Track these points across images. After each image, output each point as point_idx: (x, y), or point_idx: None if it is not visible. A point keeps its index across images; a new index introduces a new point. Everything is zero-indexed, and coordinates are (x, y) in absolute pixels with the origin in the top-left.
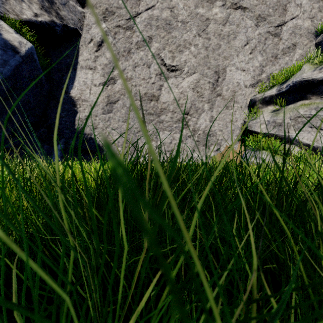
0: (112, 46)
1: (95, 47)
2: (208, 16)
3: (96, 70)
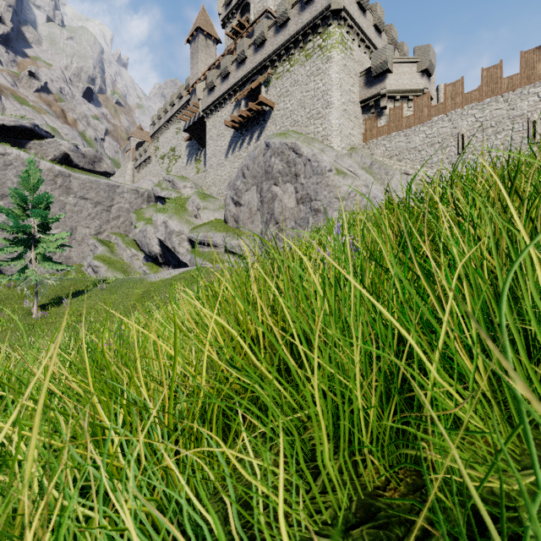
0: None
1: None
2: (66, 202)
3: None
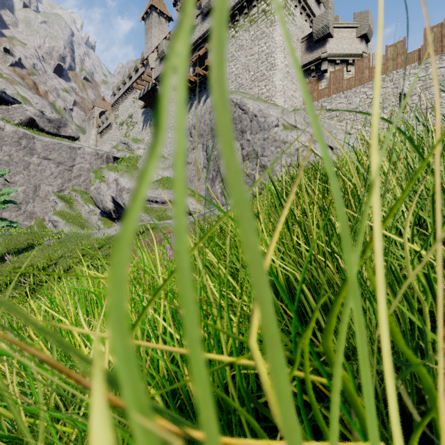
0: None
1: None
2: (30, 161)
3: None
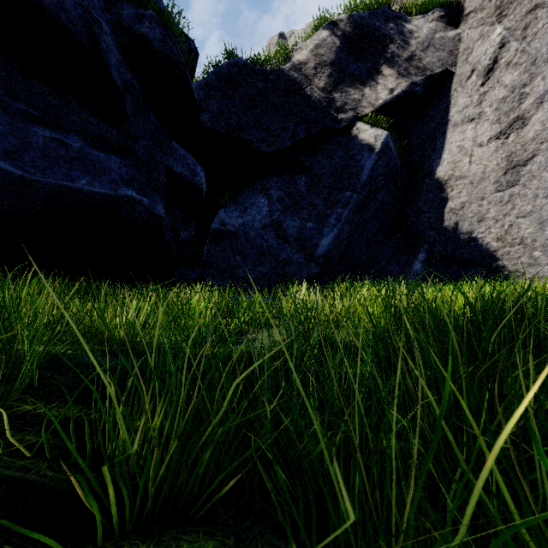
0: (518, 57)
1: (479, 79)
2: None
3: (482, 118)
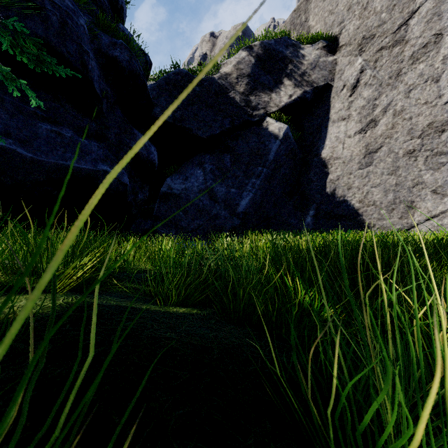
0: (371, 80)
1: (348, 92)
2: None
3: (350, 118)
